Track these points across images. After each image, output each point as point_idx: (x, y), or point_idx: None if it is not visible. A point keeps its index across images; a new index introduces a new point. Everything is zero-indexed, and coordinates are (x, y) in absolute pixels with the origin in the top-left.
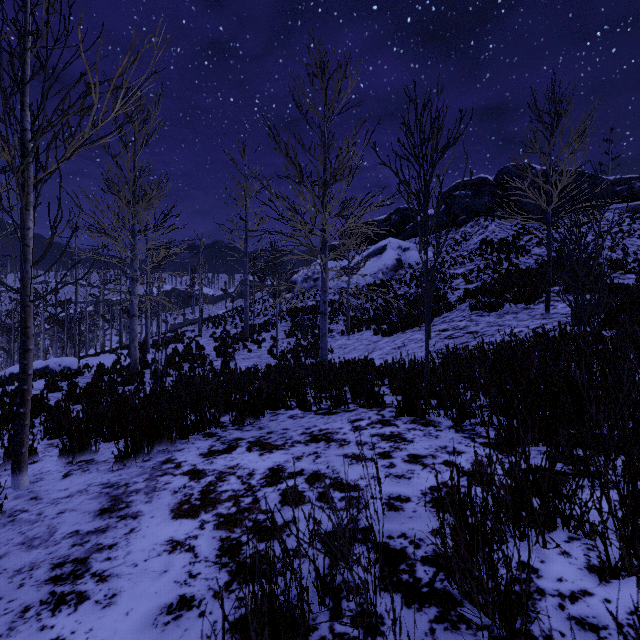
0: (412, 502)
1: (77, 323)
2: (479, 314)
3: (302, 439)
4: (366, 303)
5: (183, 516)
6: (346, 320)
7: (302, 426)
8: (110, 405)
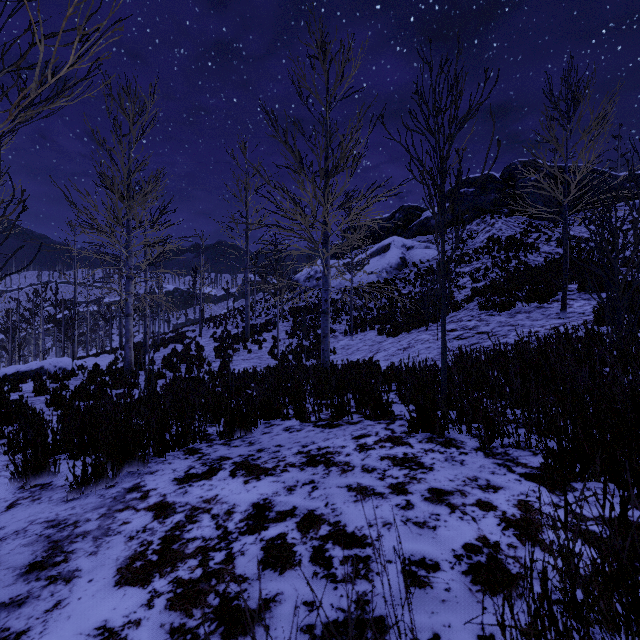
0: (442, 572)
1: (76, 323)
2: (489, 313)
3: (297, 461)
4: (370, 302)
5: (130, 581)
6: (349, 320)
7: (298, 442)
8: (83, 415)
